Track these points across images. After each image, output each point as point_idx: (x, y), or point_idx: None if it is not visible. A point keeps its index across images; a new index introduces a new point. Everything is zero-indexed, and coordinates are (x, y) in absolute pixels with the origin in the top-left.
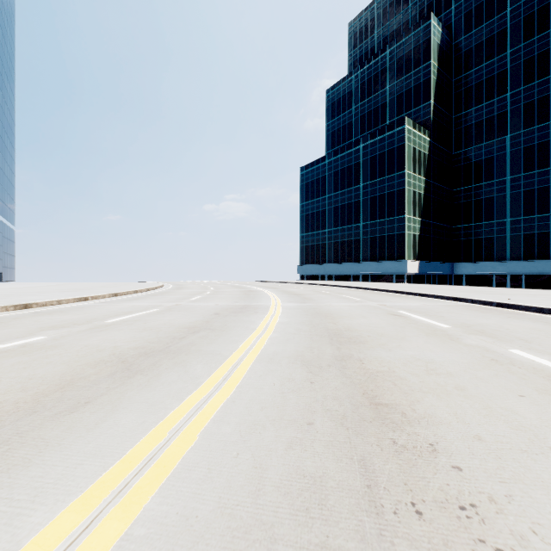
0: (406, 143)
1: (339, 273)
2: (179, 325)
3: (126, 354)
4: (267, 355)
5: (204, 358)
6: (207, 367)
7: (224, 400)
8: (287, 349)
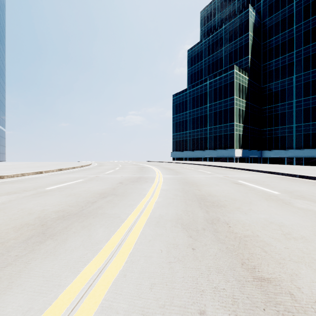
0: (235, 80)
1: (195, 156)
2: (94, 191)
3: (48, 217)
4: (154, 219)
5: (106, 221)
6: (107, 230)
7: (116, 274)
8: (169, 212)
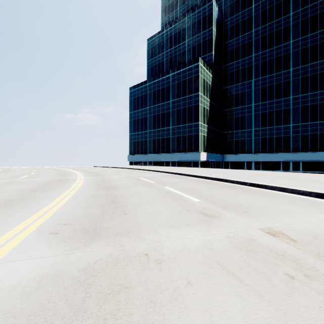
0: (200, 74)
1: (156, 160)
2: None
3: None
4: None
5: None
6: None
7: None
8: None
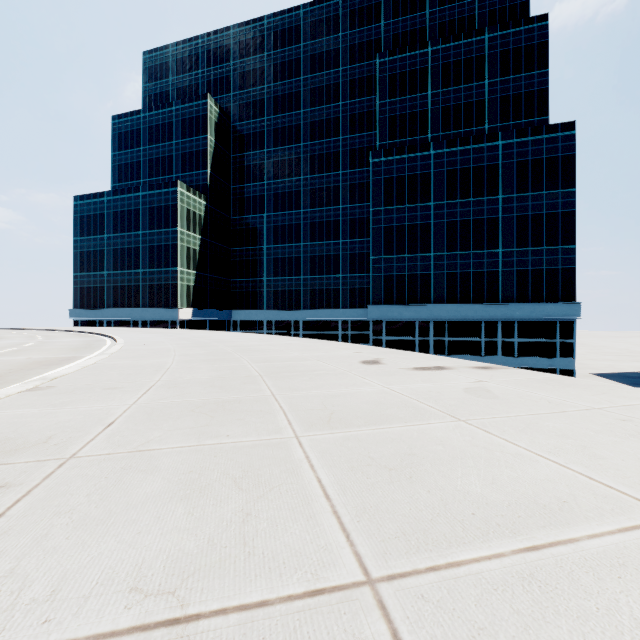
0: (180, 204)
1: (119, 319)
2: None
3: None
4: None
5: None
6: None
7: None
8: None
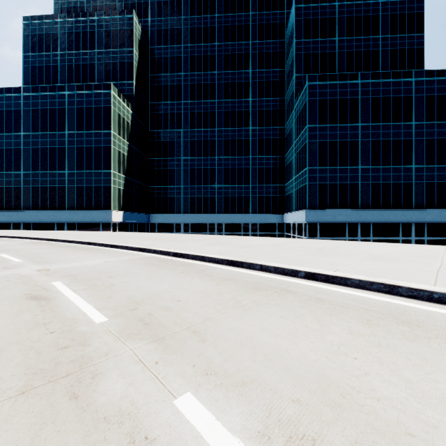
0: (112, 107)
1: (40, 221)
2: None
3: None
4: None
5: None
6: None
7: None
8: None
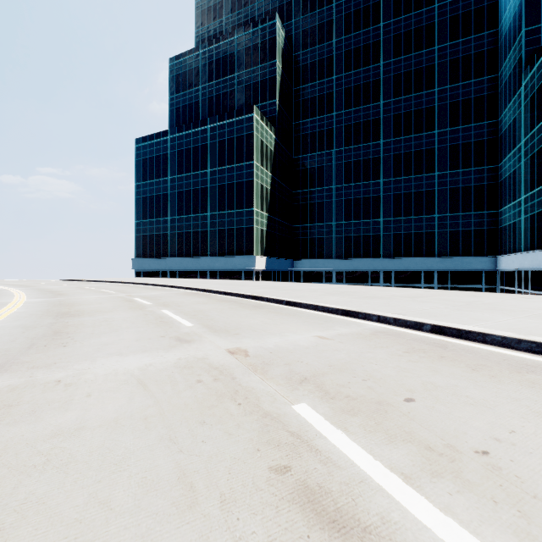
0: (255, 133)
1: (184, 269)
2: None
3: None
4: None
5: None
6: None
7: None
8: None
